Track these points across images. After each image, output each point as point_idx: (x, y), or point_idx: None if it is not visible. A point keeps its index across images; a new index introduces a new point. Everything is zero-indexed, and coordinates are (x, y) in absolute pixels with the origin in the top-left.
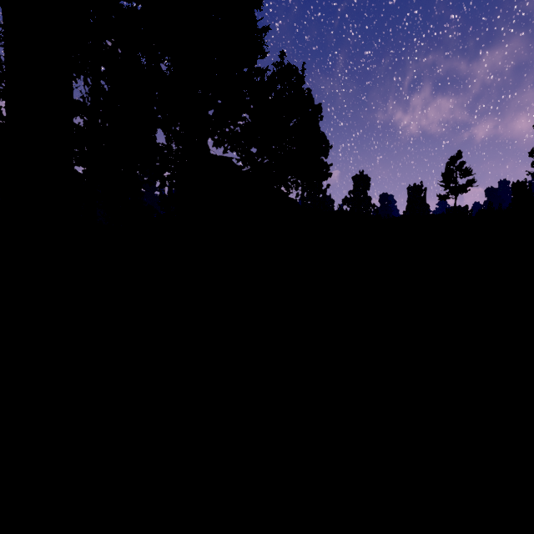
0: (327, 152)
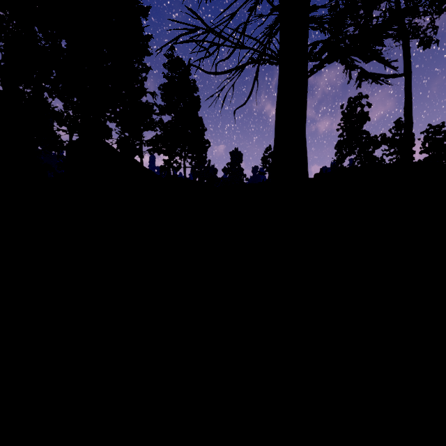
0: (203, 133)
